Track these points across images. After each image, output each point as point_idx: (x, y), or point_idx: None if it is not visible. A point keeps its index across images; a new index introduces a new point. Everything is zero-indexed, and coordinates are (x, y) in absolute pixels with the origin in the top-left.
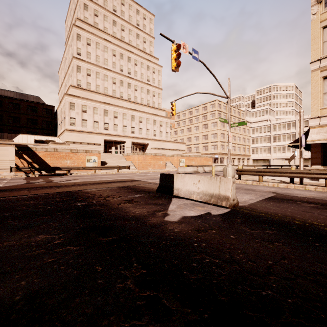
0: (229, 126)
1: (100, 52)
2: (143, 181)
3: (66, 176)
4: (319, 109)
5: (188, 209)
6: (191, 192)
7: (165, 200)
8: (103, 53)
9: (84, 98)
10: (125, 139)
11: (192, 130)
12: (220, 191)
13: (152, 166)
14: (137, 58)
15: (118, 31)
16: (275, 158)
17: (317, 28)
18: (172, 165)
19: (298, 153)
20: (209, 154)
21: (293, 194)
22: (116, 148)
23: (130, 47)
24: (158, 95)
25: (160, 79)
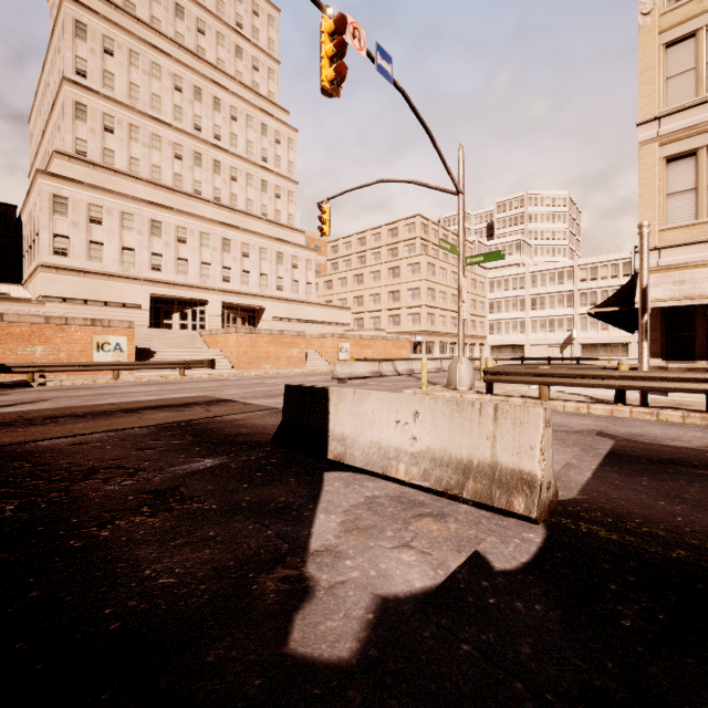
0: (461, 264)
1: (142, 77)
2: (242, 402)
3: (23, 388)
4: (657, 231)
5: (389, 536)
6: (390, 453)
7: (300, 484)
8: (150, 81)
9: (95, 188)
10: (206, 295)
11: (365, 279)
12: (497, 455)
13: (272, 360)
14: (238, 104)
15: (190, 34)
16: (534, 342)
17: (652, 47)
18: (322, 358)
19: (578, 333)
20: (402, 334)
21: (656, 438)
22: (183, 317)
23: (220, 76)
24: (289, 195)
25: (293, 160)
